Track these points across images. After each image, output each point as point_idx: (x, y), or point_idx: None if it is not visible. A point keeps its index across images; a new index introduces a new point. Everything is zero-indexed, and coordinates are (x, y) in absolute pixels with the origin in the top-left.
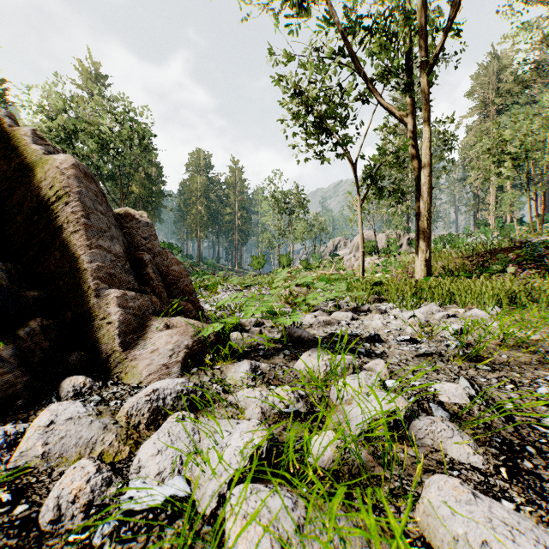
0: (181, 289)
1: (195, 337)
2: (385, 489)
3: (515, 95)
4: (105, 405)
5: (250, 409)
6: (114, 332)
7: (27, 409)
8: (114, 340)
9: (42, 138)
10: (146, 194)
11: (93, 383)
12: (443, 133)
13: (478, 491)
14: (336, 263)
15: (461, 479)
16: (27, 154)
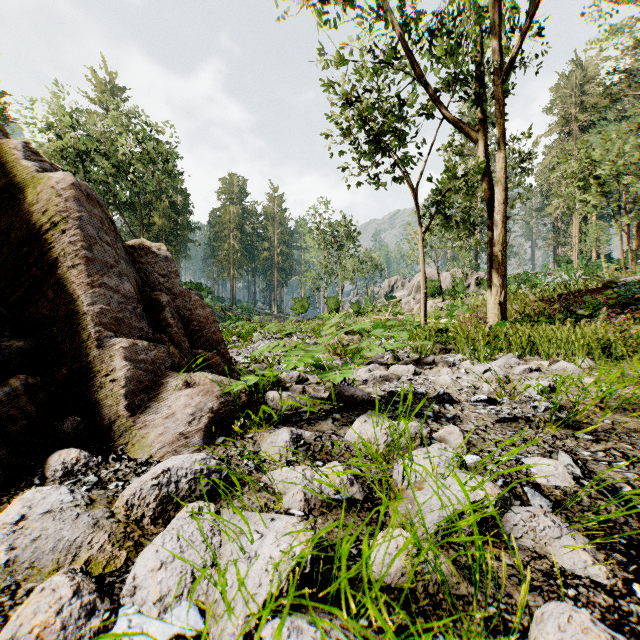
0: (207, 338)
1: (222, 398)
2: (477, 618)
3: (602, 110)
4: (101, 488)
5: (289, 495)
6: (119, 392)
7: (1, 494)
8: (119, 402)
9: (36, 153)
10: (170, 226)
11: (90, 459)
12: (518, 153)
13: (607, 622)
14: (393, 307)
15: (581, 601)
16: (17, 172)
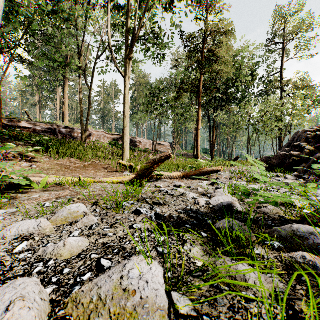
0: None
1: None
2: None
3: None
4: None
5: None
6: None
7: None
8: None
9: None
10: None
11: None
12: None
13: None
14: None
15: None
16: None
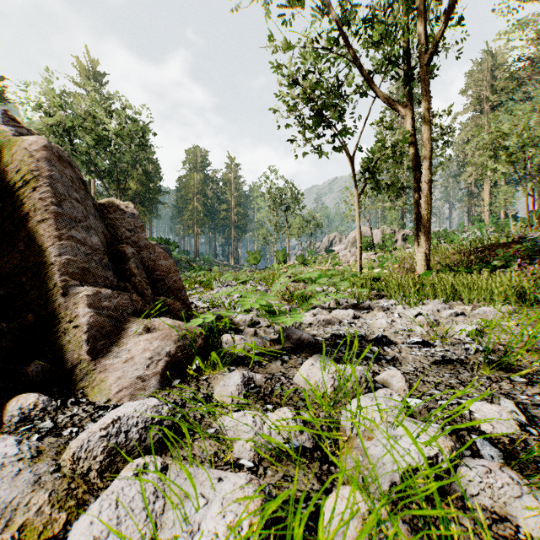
0: (169, 286)
1: (179, 342)
2: None
3: (509, 91)
4: (55, 435)
5: (239, 443)
6: (81, 337)
7: None
8: (81, 347)
9: (15, 119)
10: (143, 190)
11: (49, 403)
12: (439, 128)
13: None
14: (332, 259)
15: None
16: None
